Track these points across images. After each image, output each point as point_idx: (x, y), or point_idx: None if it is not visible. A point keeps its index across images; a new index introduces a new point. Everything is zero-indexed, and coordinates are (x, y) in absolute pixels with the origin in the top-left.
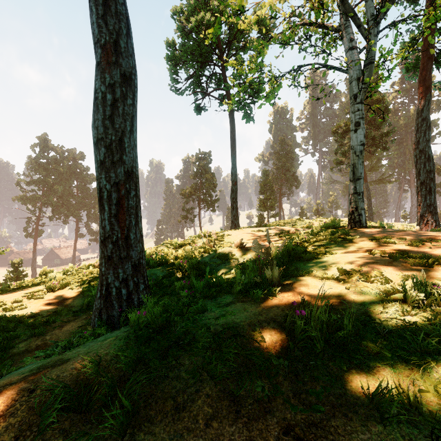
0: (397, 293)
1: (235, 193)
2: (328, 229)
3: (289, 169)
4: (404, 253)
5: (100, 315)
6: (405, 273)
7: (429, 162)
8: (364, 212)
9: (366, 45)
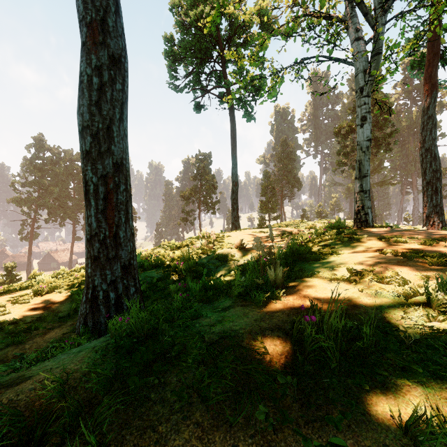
0: (418, 296)
1: (235, 194)
2: (333, 230)
3: (290, 171)
4: (419, 252)
5: (86, 321)
6: (424, 273)
7: (435, 162)
8: (370, 211)
9: (374, 34)
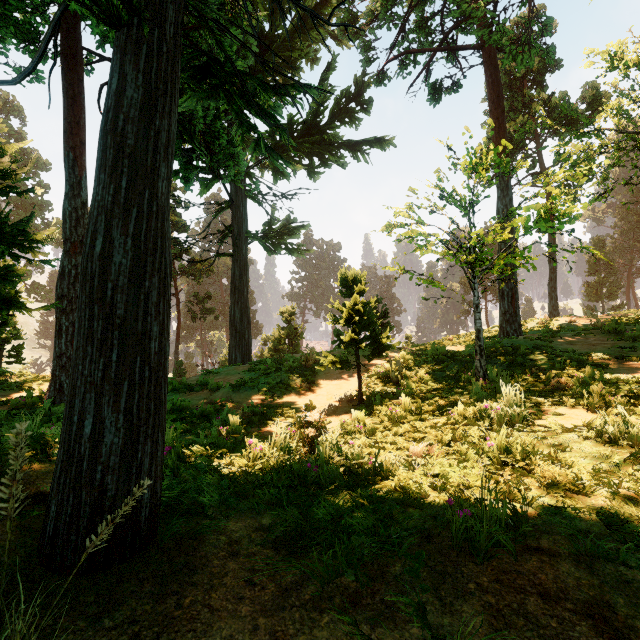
0: None
1: (554, 282)
2: None
3: None
4: None
5: None
6: None
7: None
8: None
9: None
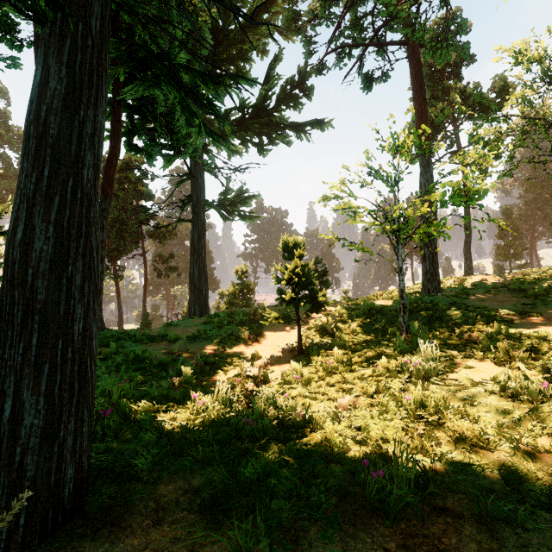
0: None
1: (468, 245)
2: None
3: (547, 202)
4: None
5: None
6: None
7: None
8: None
9: None
